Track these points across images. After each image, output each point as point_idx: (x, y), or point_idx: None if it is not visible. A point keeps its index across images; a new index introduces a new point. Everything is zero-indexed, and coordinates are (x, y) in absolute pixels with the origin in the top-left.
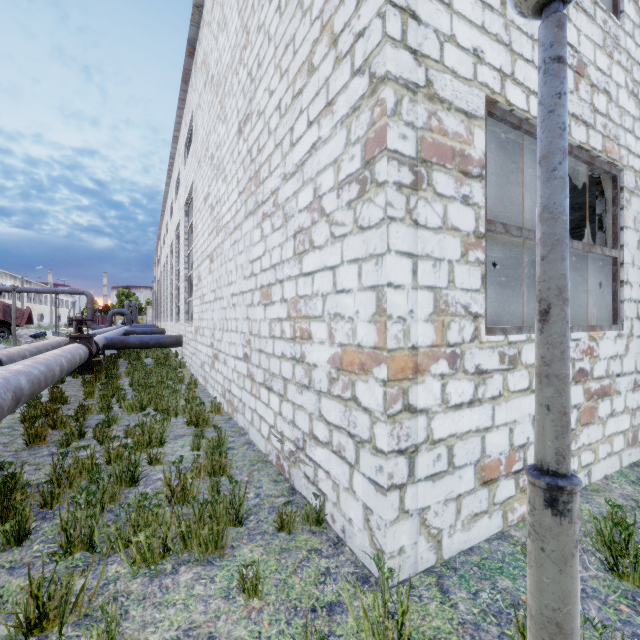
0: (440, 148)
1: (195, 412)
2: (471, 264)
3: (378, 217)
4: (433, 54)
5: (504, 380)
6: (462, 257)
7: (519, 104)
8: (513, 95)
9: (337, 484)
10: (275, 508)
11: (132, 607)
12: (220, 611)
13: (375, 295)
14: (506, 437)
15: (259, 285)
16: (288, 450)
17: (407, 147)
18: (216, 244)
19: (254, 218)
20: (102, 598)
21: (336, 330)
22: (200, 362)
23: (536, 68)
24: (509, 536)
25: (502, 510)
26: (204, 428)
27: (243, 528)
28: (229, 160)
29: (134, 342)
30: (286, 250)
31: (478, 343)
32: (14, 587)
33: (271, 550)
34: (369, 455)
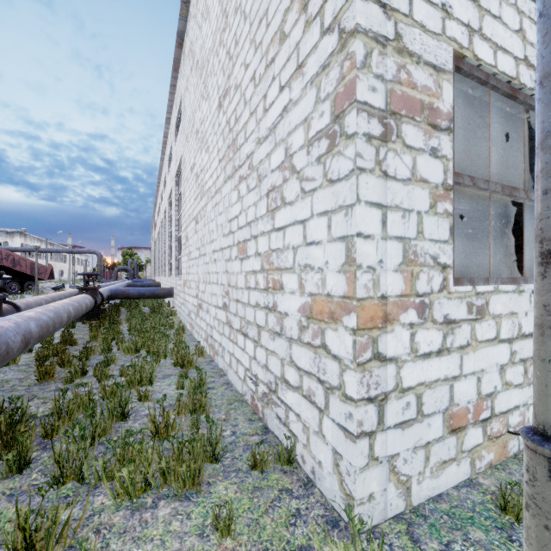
0: (409, 101)
1: (181, 354)
2: (439, 215)
3: (348, 169)
4: (402, 8)
5: (472, 330)
6: (431, 208)
7: (486, 59)
8: (481, 50)
9: (307, 427)
10: (249, 446)
11: (113, 540)
12: (194, 549)
13: (344, 245)
14: (474, 386)
15: (236, 241)
16: (261, 392)
17: (376, 99)
18: (200, 207)
19: (232, 181)
20: (80, 535)
21: (306, 280)
22: (187, 311)
23: (503, 24)
24: (477, 484)
25: (470, 457)
26: (189, 369)
27: (219, 465)
28: (211, 132)
29: (133, 293)
30: (260, 208)
31: (446, 293)
32: (11, 514)
33: (244, 488)
34: (338, 401)
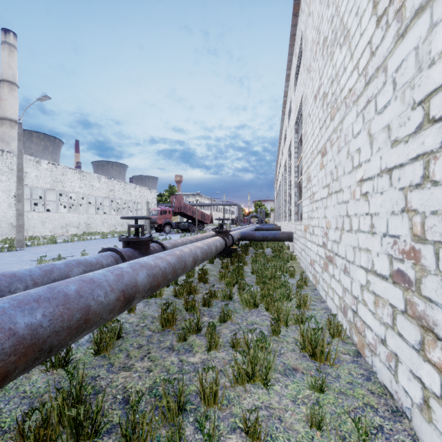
0: None
1: (309, 337)
2: None
3: None
4: None
5: None
6: None
7: None
8: None
9: None
10: None
11: None
12: None
13: None
14: None
15: None
16: None
17: None
18: (330, 131)
19: (435, 5)
20: None
21: None
22: (309, 259)
23: None
24: None
25: None
26: (322, 363)
27: None
28: (353, 2)
29: (258, 236)
30: None
31: None
32: None
33: None
34: None
